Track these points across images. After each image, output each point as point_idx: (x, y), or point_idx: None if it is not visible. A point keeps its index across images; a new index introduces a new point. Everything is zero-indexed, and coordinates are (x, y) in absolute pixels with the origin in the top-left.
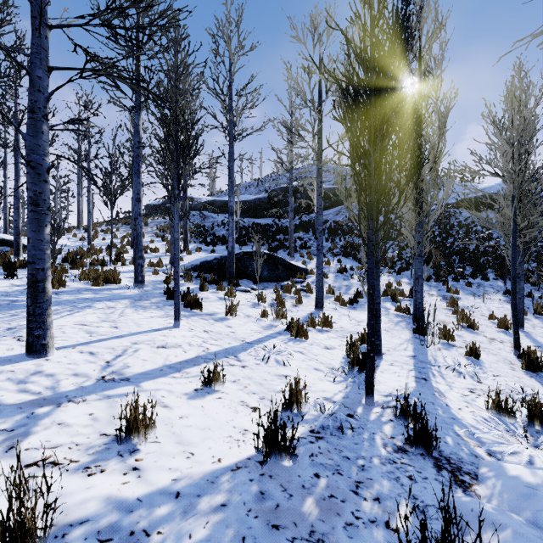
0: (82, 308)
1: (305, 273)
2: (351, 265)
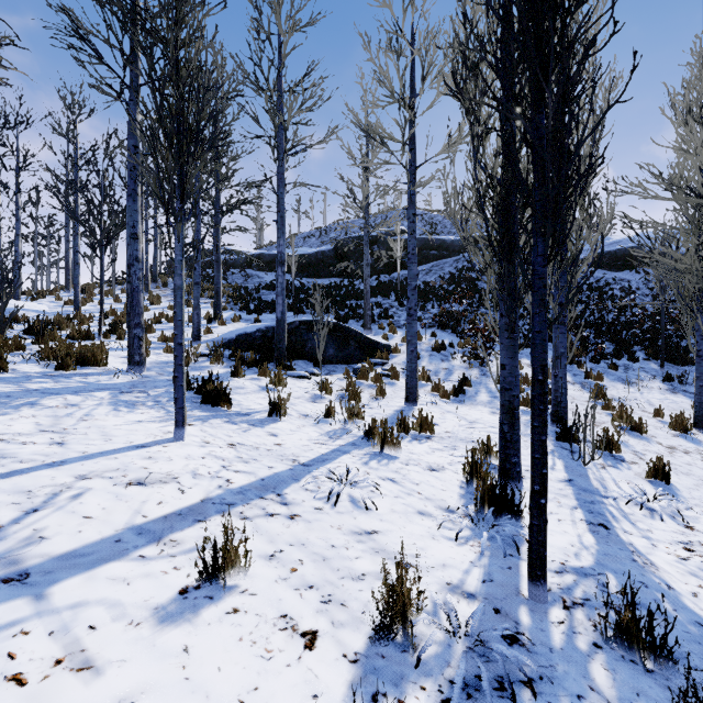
0: (17, 407)
1: (387, 351)
2: (450, 340)
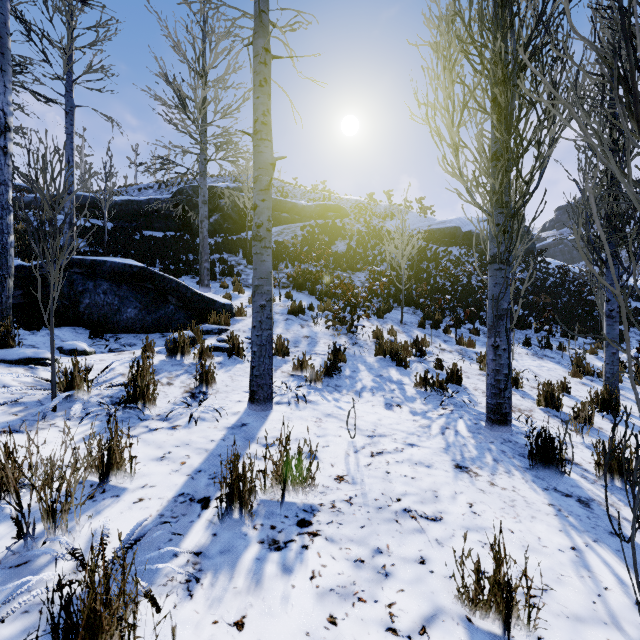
0: None
1: (227, 313)
2: (308, 302)
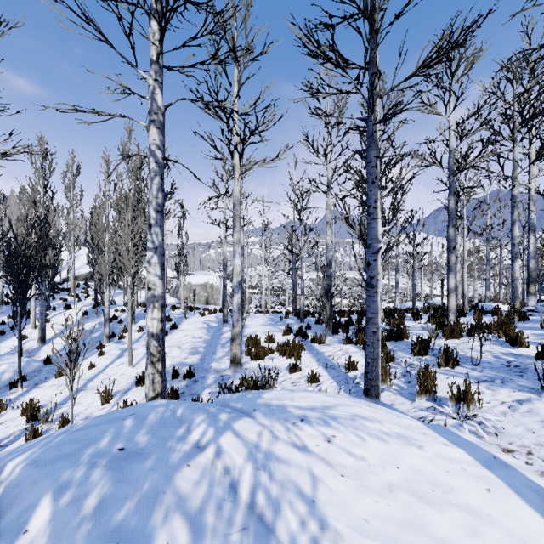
0: (193, 353)
1: None
2: None
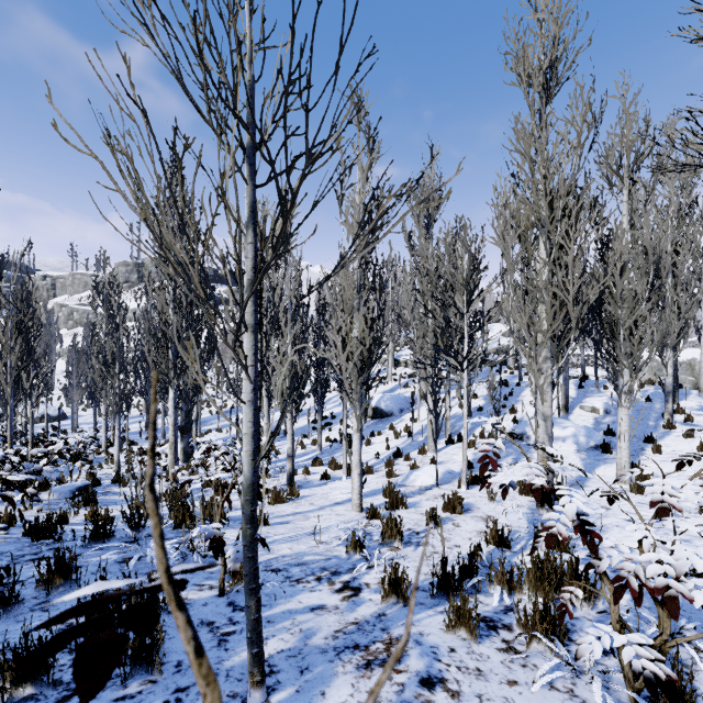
0: None
1: None
2: None
